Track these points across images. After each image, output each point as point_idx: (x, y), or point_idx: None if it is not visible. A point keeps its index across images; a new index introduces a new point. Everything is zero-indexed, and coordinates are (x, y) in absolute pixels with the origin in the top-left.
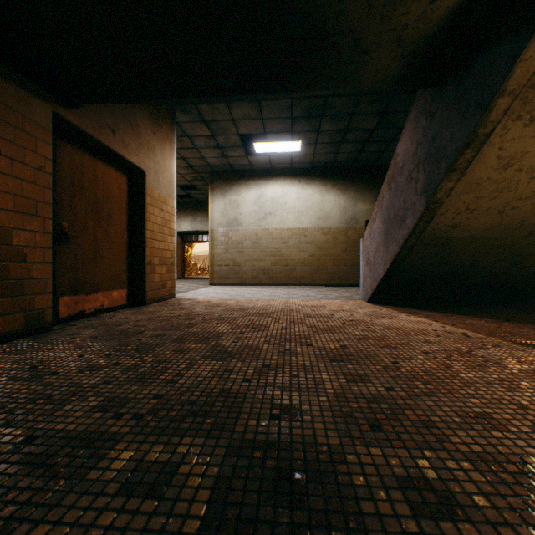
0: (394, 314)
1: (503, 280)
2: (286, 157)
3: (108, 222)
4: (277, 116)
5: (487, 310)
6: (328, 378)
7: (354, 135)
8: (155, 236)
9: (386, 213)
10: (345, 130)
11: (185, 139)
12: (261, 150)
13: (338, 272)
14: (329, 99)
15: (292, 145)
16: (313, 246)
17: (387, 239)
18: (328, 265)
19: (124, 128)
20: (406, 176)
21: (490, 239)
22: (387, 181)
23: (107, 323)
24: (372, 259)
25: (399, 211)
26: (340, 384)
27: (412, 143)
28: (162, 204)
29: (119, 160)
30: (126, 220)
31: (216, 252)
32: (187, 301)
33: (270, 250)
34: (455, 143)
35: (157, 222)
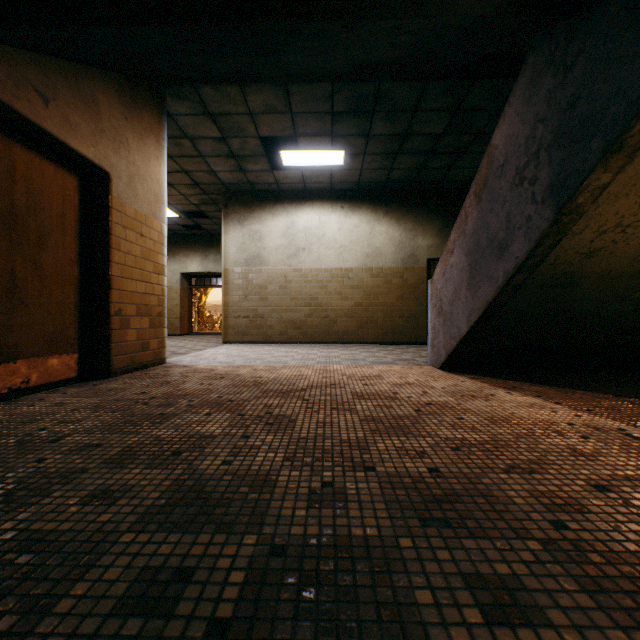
0: (487, 391)
1: (634, 338)
2: (324, 173)
3: (38, 247)
4: (311, 110)
5: (613, 381)
6: (431, 602)
7: (416, 142)
8: (128, 272)
9: (473, 239)
10: (404, 135)
11: (184, 141)
12: (291, 163)
13: (391, 325)
14: (385, 84)
15: (332, 155)
16: (359, 292)
17: (474, 278)
18: (380, 317)
19: (68, 98)
20: (512, 177)
21: (636, 276)
22: (474, 192)
23: (16, 415)
24: (447, 308)
25: (499, 233)
26: (471, 634)
27: (524, 122)
28: (142, 226)
29: (60, 149)
30: (76, 246)
31: (232, 299)
32: (180, 369)
33: (303, 297)
34: (627, 96)
35: (133, 253)
